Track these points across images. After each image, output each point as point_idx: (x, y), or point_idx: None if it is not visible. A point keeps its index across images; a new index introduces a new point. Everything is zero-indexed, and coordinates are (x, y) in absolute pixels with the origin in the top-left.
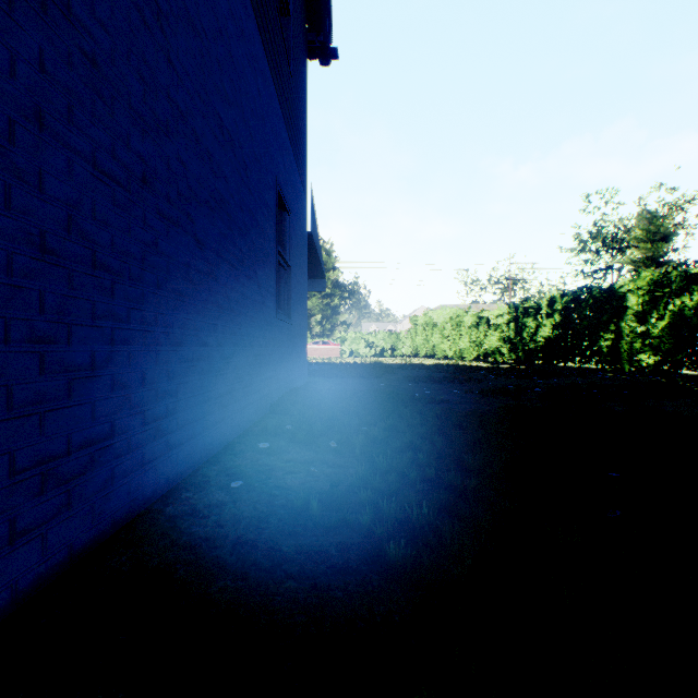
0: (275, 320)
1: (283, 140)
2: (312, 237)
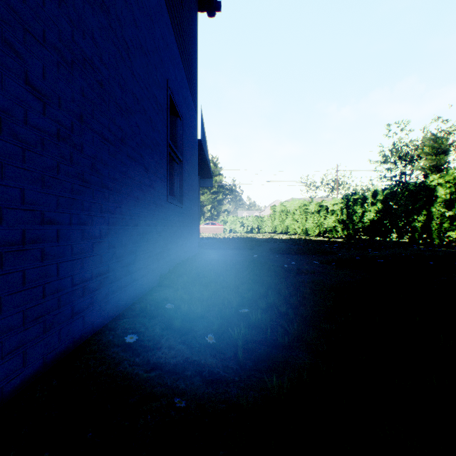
0: (165, 203)
1: (174, 54)
2: (201, 144)
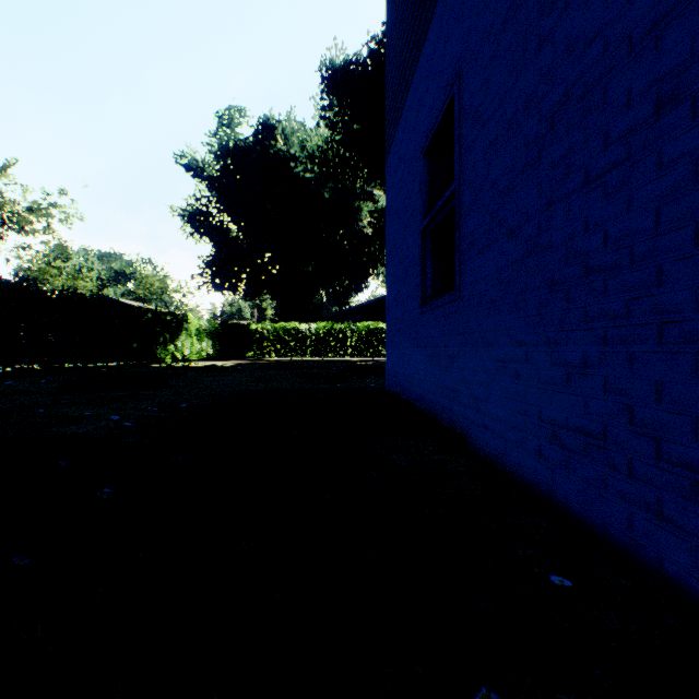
0: None
1: None
2: None
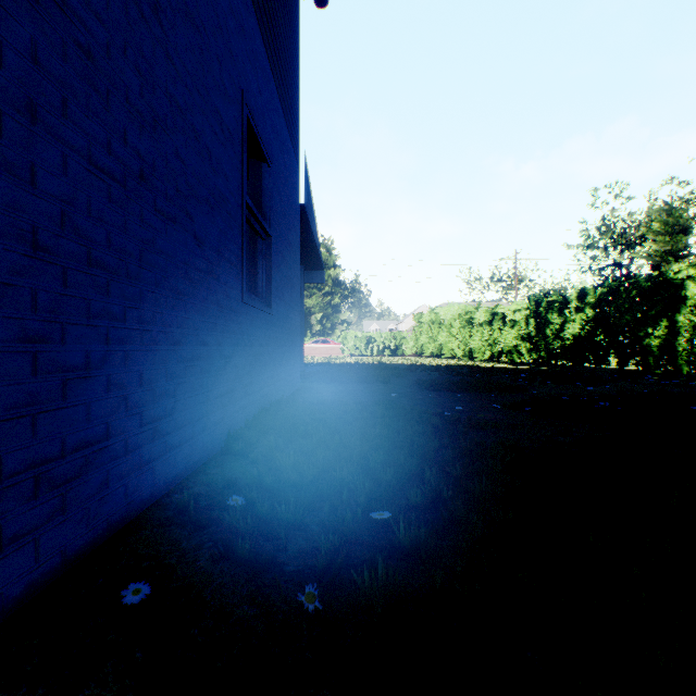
0: (239, 304)
1: (256, 49)
2: (305, 212)
